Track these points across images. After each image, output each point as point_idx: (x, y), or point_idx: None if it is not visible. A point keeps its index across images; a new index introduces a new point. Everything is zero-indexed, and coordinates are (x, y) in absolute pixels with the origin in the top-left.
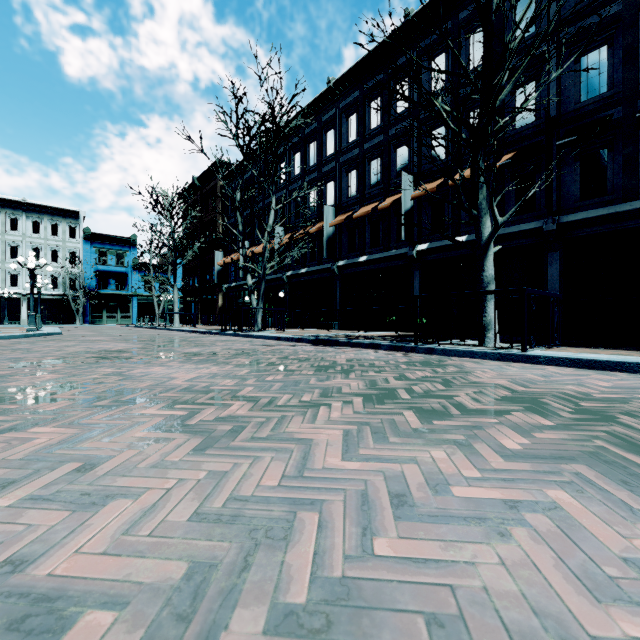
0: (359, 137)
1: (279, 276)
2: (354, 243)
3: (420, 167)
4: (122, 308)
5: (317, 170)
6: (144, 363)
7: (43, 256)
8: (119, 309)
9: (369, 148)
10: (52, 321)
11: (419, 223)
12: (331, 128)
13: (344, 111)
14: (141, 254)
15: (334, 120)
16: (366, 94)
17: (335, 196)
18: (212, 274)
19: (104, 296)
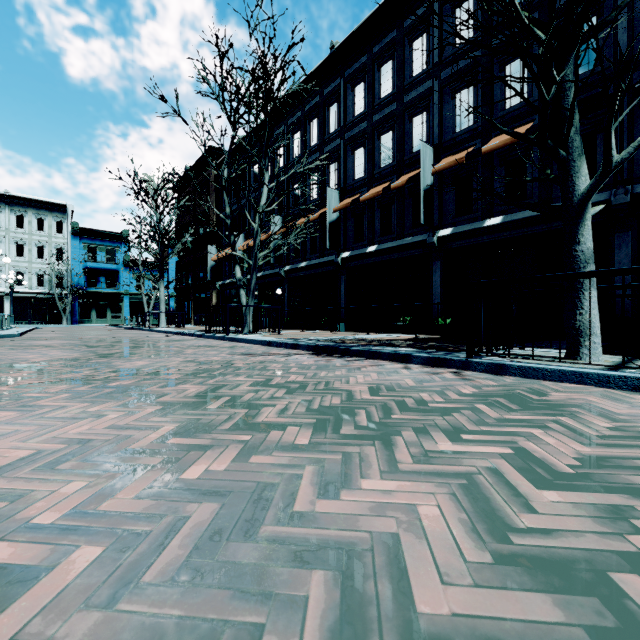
0: (367, 108)
1: (276, 271)
2: (361, 231)
3: (441, 137)
4: (113, 307)
5: (318, 150)
6: (4, 398)
7: (28, 252)
8: (110, 308)
9: (379, 120)
10: (37, 321)
11: (440, 204)
12: (334, 101)
13: (349, 80)
14: (129, 249)
15: (338, 92)
16: (375, 58)
17: (339, 178)
18: (206, 271)
19: (93, 295)
